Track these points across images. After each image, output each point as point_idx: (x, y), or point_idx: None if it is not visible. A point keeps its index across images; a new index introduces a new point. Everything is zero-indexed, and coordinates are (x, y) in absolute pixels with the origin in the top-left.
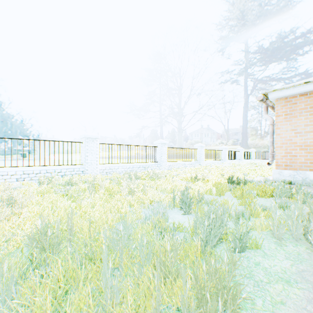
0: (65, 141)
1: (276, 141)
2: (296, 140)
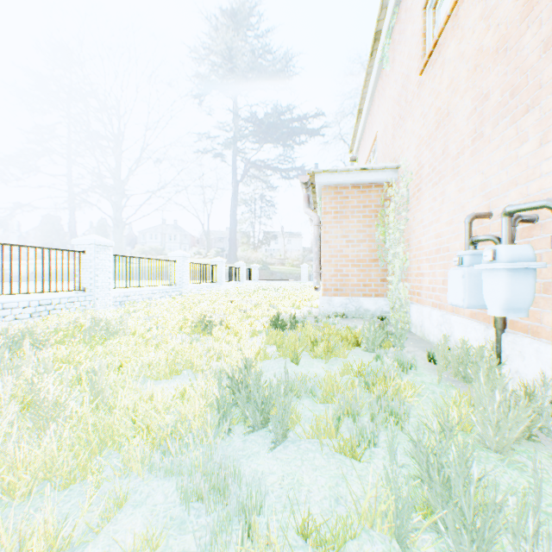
0: None
1: (324, 252)
2: (348, 252)
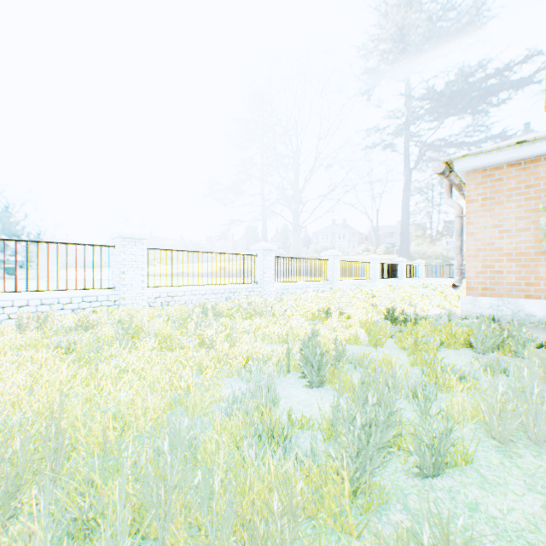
0: (81, 244)
1: (467, 246)
2: (501, 244)
